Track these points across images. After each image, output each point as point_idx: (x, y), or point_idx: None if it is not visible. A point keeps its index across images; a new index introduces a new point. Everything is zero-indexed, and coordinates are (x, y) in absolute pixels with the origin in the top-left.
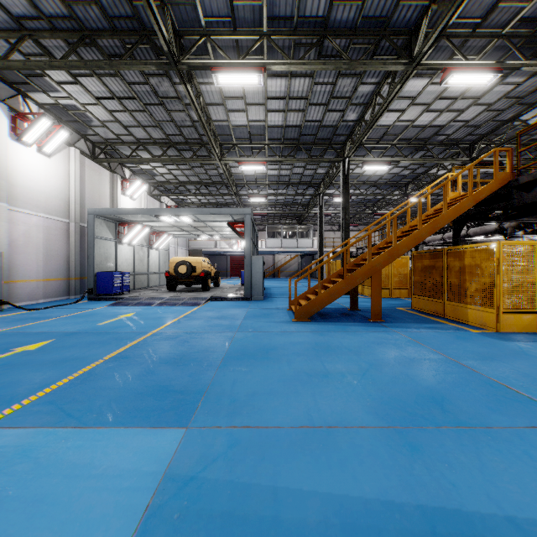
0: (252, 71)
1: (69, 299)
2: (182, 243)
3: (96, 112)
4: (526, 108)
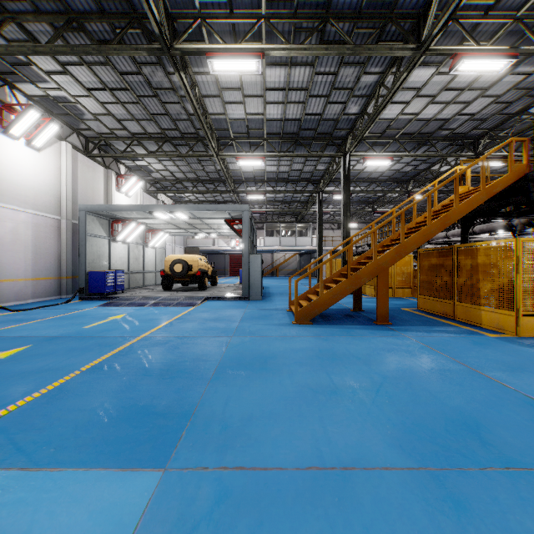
0: (249, 57)
1: (60, 299)
2: (179, 242)
3: (87, 104)
4: None
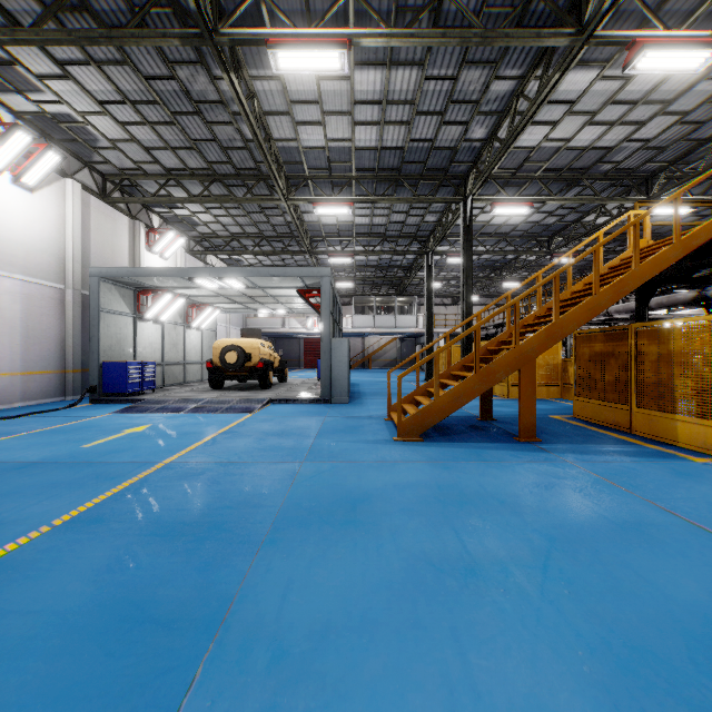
0: (330, 46)
1: (63, 402)
2: (237, 321)
3: (101, 125)
4: None
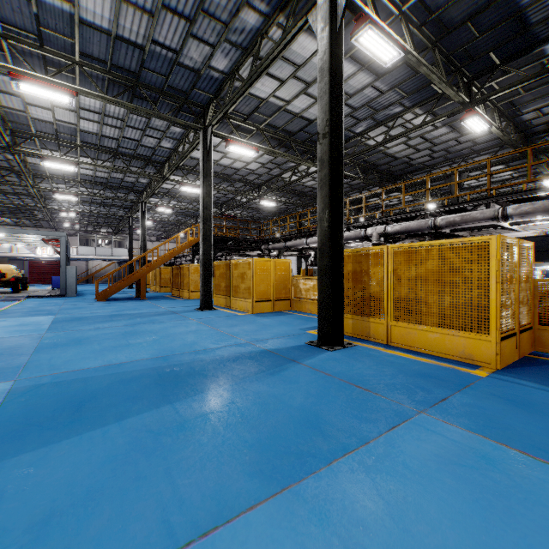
0: (70, 166)
1: None
2: None
3: None
4: (236, 196)
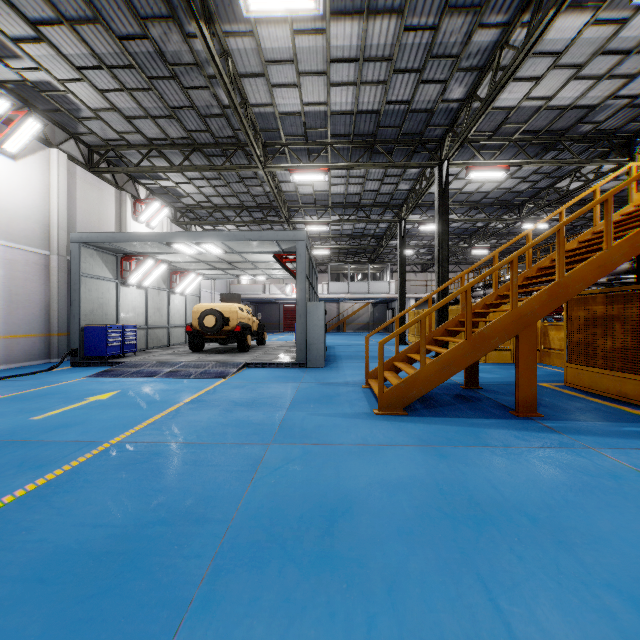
0: None
1: (46, 365)
2: (221, 288)
3: (82, 93)
4: None
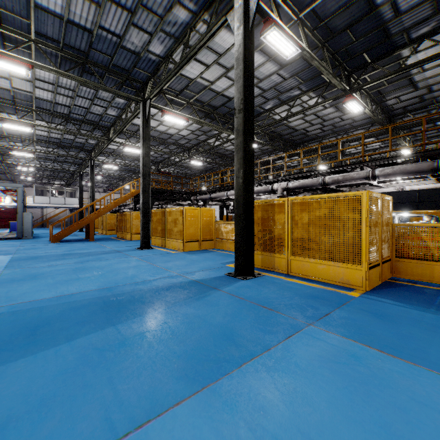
0: (26, 127)
1: None
2: None
3: None
4: (171, 156)
